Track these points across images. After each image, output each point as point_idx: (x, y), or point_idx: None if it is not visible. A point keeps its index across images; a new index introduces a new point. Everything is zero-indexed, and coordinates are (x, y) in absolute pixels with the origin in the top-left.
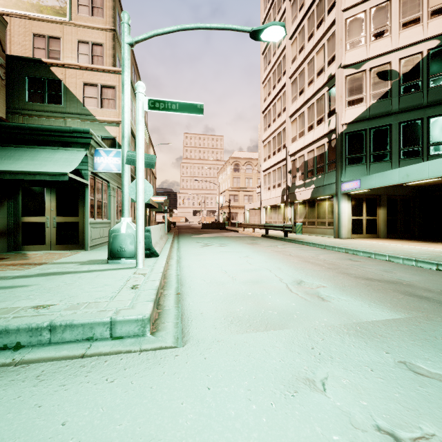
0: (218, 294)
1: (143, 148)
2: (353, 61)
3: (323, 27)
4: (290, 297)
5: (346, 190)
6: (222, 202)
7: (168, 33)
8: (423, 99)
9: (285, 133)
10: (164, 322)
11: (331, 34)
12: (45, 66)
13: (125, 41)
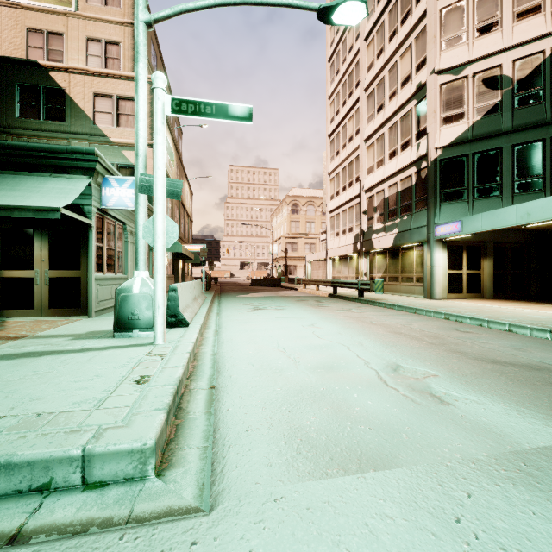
0: (274, 390)
1: (163, 169)
2: (451, 64)
3: (410, 21)
4: (387, 396)
5: (441, 235)
6: (276, 251)
7: (201, 9)
8: (546, 114)
9: (359, 162)
10: (184, 446)
11: (421, 31)
12: (43, 71)
13: (139, 18)
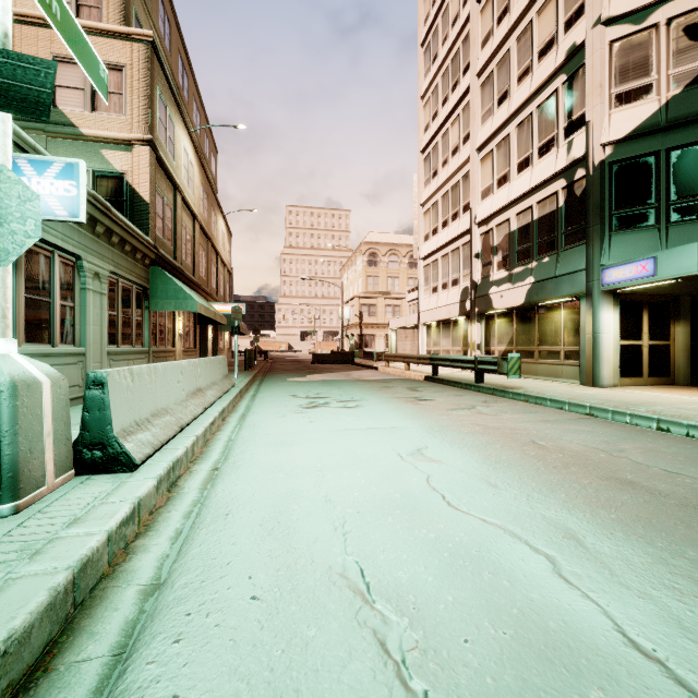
0: None
1: None
2: (630, 6)
3: None
4: None
5: (615, 283)
6: (348, 316)
7: None
8: None
9: (468, 183)
10: None
11: None
12: None
13: None
